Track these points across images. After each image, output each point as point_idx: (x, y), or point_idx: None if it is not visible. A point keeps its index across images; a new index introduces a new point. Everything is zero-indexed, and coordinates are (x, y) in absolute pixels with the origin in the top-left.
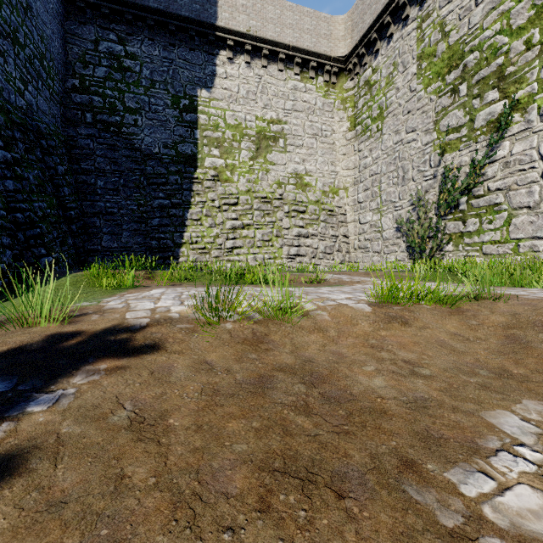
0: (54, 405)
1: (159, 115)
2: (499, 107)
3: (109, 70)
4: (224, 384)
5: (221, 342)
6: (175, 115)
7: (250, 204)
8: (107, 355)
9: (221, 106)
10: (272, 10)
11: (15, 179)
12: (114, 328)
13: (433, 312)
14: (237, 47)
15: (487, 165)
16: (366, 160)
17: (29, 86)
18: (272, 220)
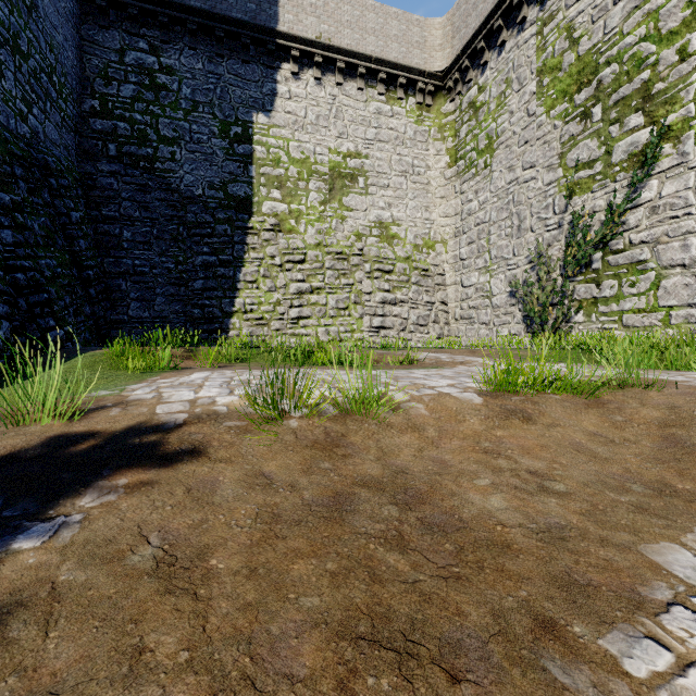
0: (51, 539)
1: (203, 147)
2: (644, 135)
3: (138, 89)
4: (287, 506)
5: (284, 446)
6: (223, 147)
7: (321, 262)
8: (128, 464)
9: (284, 135)
10: (349, 11)
11: (15, 229)
12: (140, 427)
13: (564, 404)
14: (303, 58)
15: (628, 211)
16: (470, 205)
17: (34, 108)
18: (349, 282)
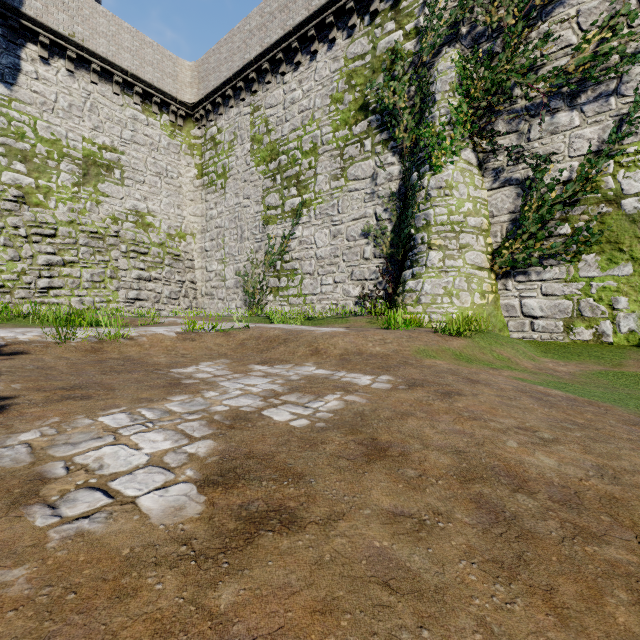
0: None
1: None
2: (297, 201)
3: None
4: (79, 362)
5: (70, 351)
6: None
7: (75, 238)
8: None
9: (30, 112)
10: (105, 24)
11: None
12: None
13: (213, 335)
14: (54, 46)
15: (291, 240)
16: (212, 212)
17: None
18: (105, 259)
